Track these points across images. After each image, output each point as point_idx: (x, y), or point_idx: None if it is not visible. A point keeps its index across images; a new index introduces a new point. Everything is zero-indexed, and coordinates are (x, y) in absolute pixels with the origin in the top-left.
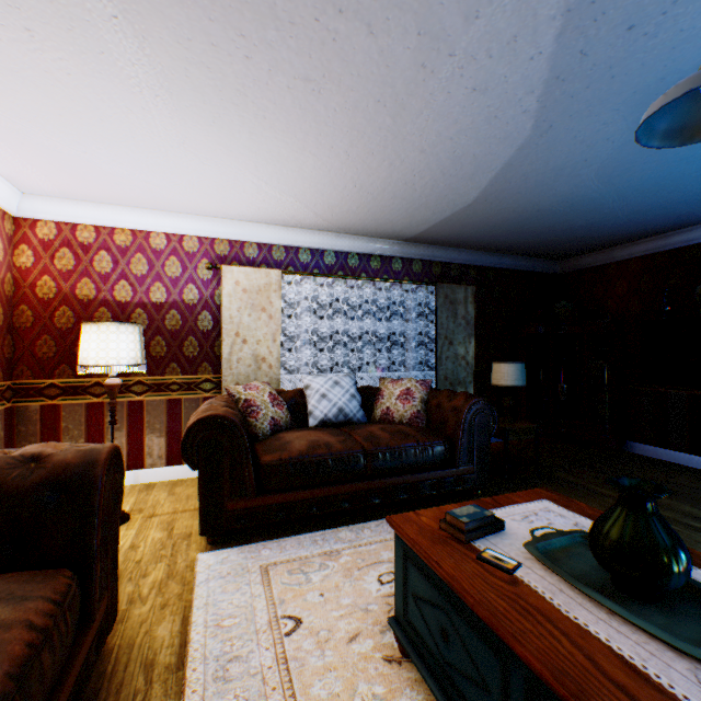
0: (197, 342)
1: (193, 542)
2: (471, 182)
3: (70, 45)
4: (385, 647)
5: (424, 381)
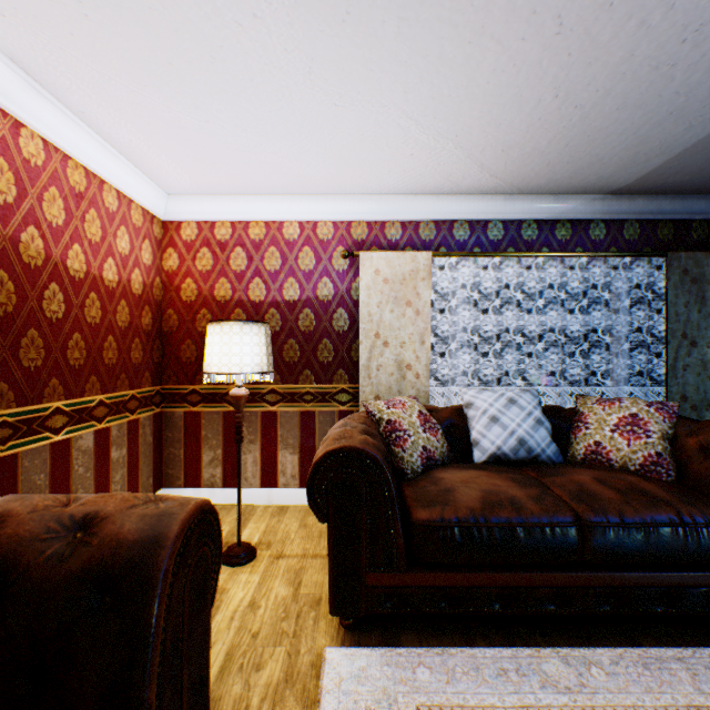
0: (331, 345)
1: (321, 617)
2: None
3: None
4: None
5: (662, 405)
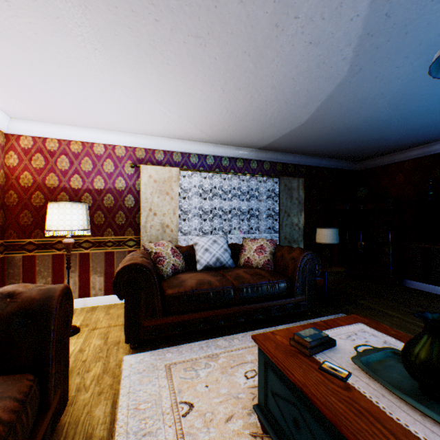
0: (124, 214)
1: (120, 347)
2: (304, 109)
3: (36, 12)
4: (251, 426)
5: (272, 240)
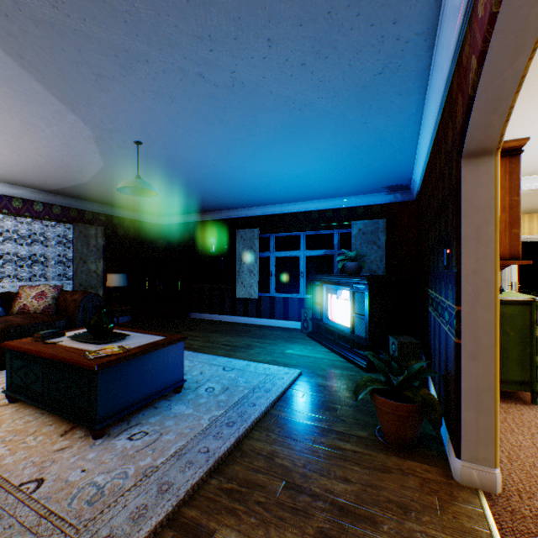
0: None
1: None
2: (82, 174)
3: None
4: (1, 404)
5: (57, 286)
